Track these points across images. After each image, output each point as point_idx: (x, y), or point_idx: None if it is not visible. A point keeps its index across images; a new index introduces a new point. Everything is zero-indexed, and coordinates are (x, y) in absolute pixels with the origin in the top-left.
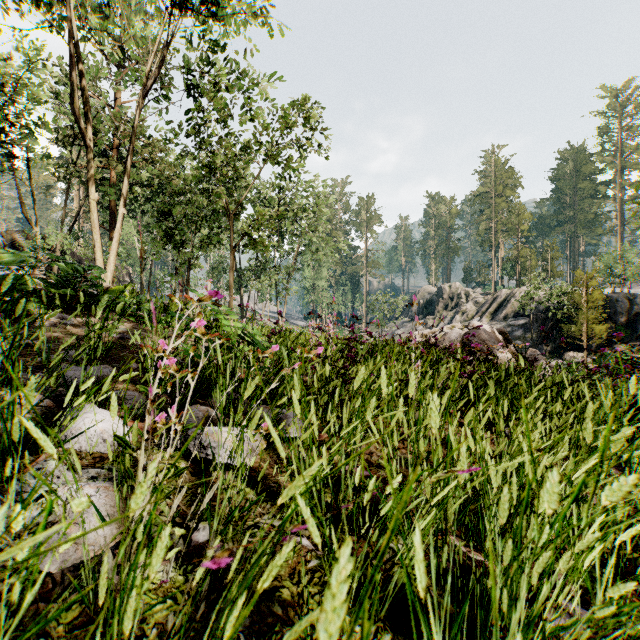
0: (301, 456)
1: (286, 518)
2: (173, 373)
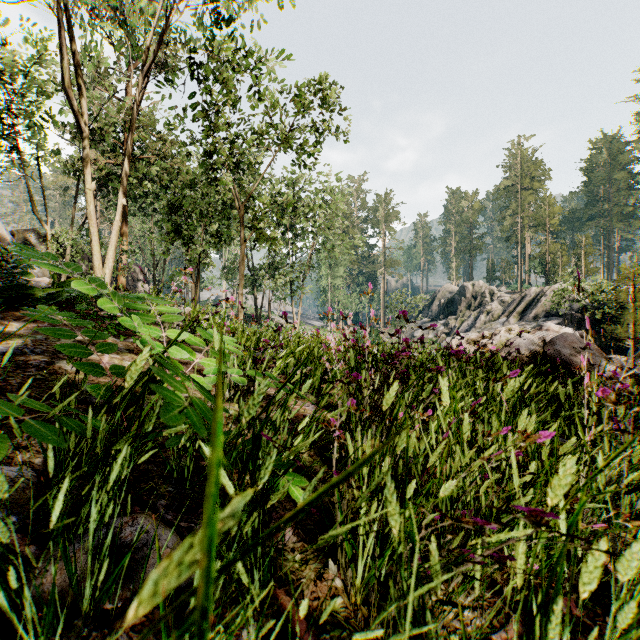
0: None
1: None
2: None
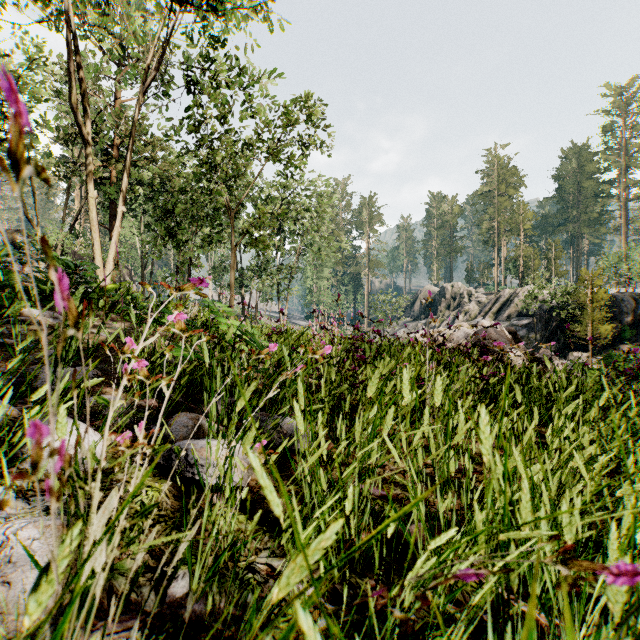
0: (306, 479)
1: (287, 633)
2: (143, 379)
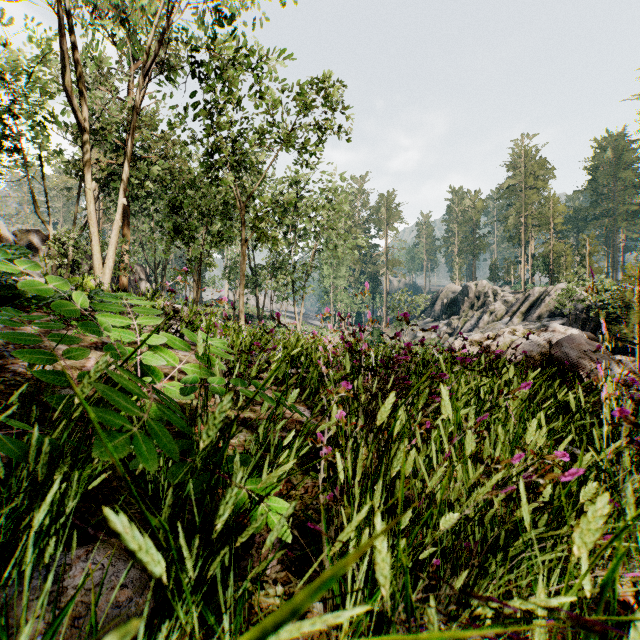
0: None
1: None
2: None
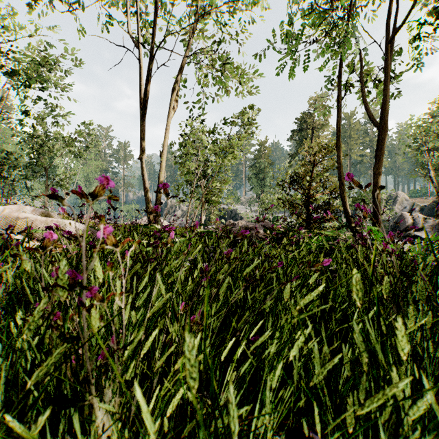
0: None
1: None
2: None
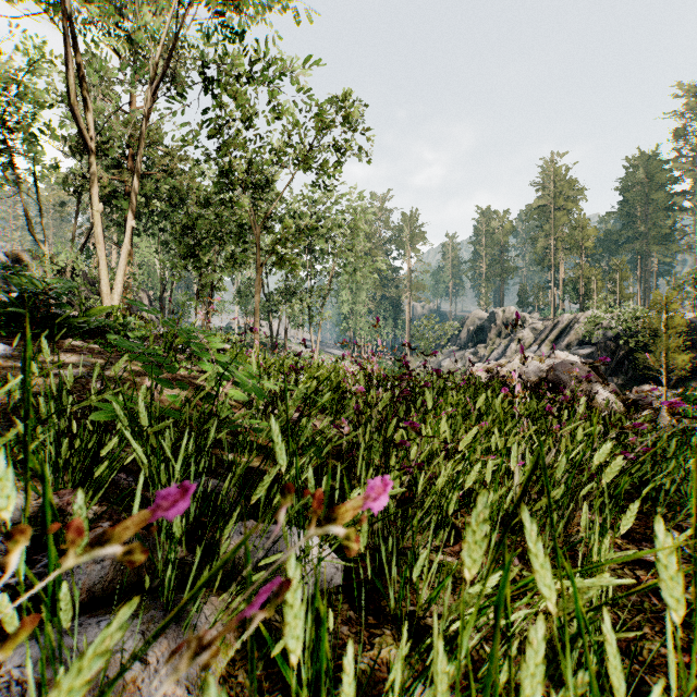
0: None
1: None
2: None
